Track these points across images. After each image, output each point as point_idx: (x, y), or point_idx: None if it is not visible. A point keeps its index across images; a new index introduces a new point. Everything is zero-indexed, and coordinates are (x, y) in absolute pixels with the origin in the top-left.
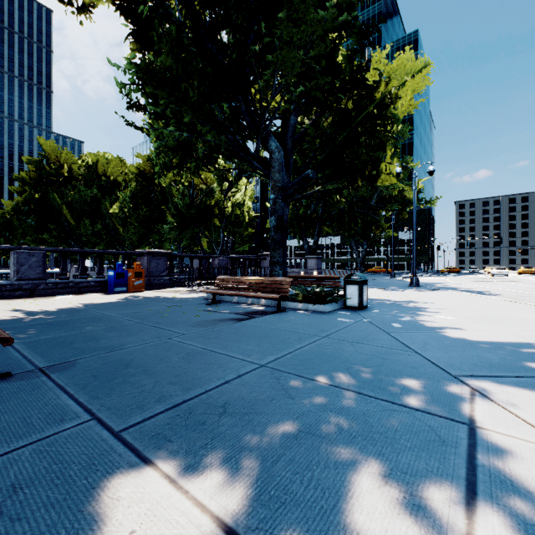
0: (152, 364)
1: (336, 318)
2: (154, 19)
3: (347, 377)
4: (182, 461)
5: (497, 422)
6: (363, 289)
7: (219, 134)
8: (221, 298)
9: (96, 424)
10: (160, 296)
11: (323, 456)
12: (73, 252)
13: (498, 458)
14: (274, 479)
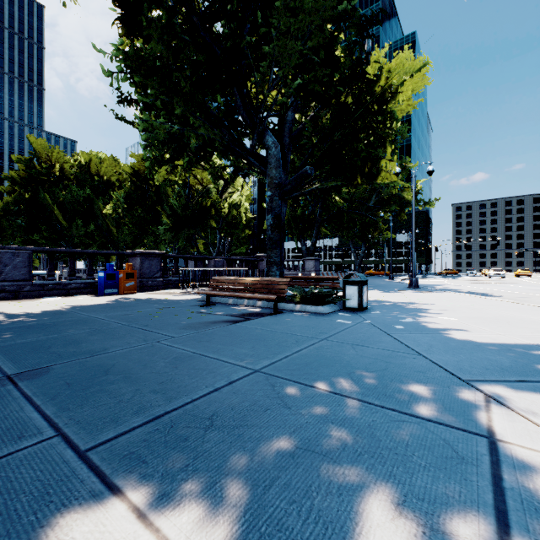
0: (135, 369)
1: (335, 319)
2: (143, 4)
3: (349, 383)
4: (156, 487)
5: (520, 434)
6: (363, 290)
7: (213, 127)
8: (216, 299)
9: (60, 441)
10: (152, 298)
11: (324, 478)
12: (60, 252)
13: (528, 479)
14: (266, 510)
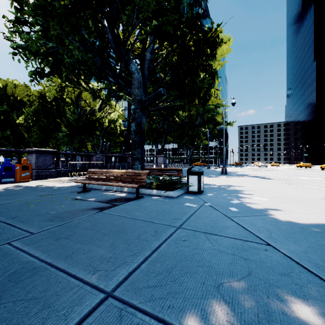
0: None
1: (183, 202)
2: None
3: (224, 312)
4: None
5: None
6: (201, 178)
7: (87, 51)
8: (92, 186)
9: None
10: (41, 185)
11: None
12: None
13: None
14: None
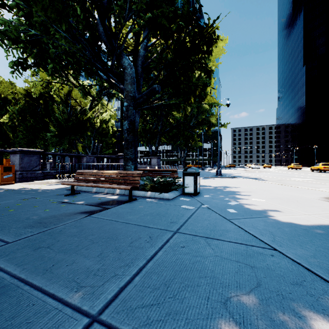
0: None
1: (180, 205)
2: None
3: None
4: None
5: None
6: (197, 179)
7: (75, 41)
8: (82, 188)
9: None
10: (25, 188)
11: None
12: None
13: None
14: None
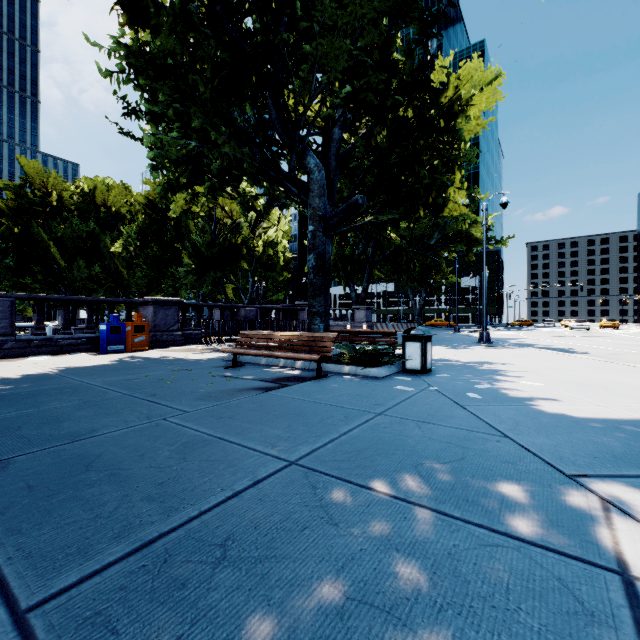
0: (127, 462)
1: (393, 385)
2: None
3: (416, 481)
4: None
5: None
6: (426, 347)
7: (241, 145)
8: (246, 358)
9: None
10: (166, 356)
11: None
12: (52, 299)
13: None
14: None
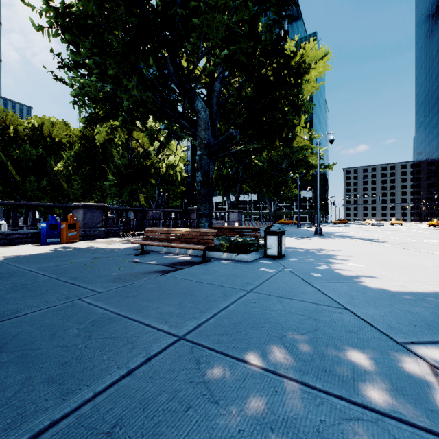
0: (39, 342)
1: (259, 267)
2: None
3: (282, 353)
4: None
5: None
6: (282, 239)
7: (146, 90)
8: (151, 248)
9: None
10: (92, 246)
11: None
12: (3, 204)
13: None
14: None
